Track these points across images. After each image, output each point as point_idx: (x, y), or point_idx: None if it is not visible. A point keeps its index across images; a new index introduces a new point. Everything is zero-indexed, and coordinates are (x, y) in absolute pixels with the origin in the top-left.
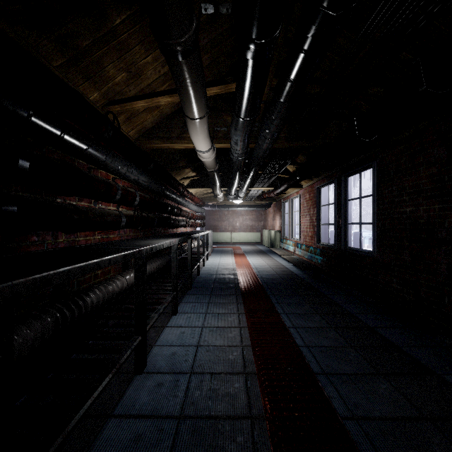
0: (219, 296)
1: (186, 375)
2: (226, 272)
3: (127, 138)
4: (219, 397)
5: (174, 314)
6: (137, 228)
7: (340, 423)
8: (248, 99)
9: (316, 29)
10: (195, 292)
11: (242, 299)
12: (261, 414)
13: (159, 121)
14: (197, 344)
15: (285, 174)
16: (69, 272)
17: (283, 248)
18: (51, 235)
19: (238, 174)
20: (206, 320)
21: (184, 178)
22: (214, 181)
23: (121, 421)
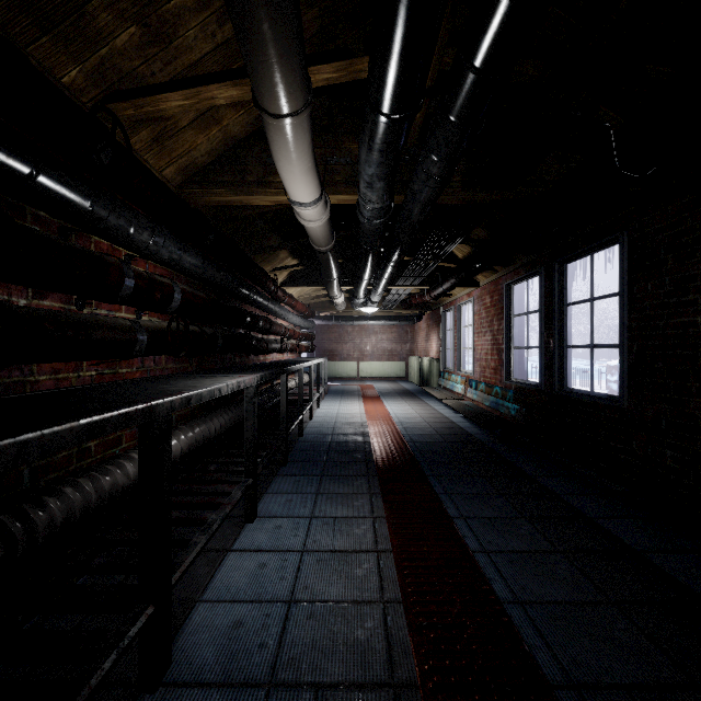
0: (338, 480)
1: (259, 692)
2: (349, 430)
3: (151, 175)
4: None
5: (250, 521)
6: (175, 355)
7: None
8: (401, 55)
9: None
10: (293, 469)
11: (379, 484)
12: None
13: (224, 151)
14: (289, 596)
15: (451, 262)
16: None
17: (444, 387)
18: None
19: (371, 258)
20: (311, 534)
21: (278, 268)
22: (328, 271)
23: None
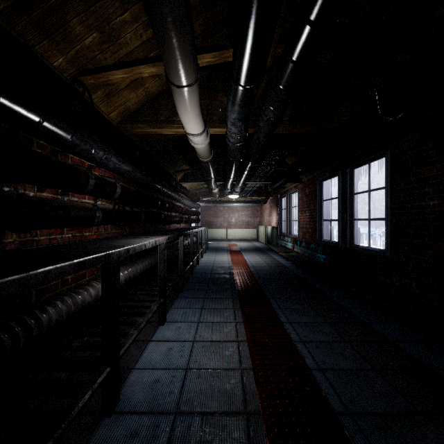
0: (214, 300)
1: (170, 416)
2: (221, 271)
3: (104, 118)
4: None
5: (162, 324)
6: (117, 224)
7: None
8: (250, 55)
9: None
10: (187, 294)
11: (239, 303)
12: None
13: (146, 102)
14: (186, 366)
15: (284, 167)
16: None
17: (280, 244)
18: None
19: (234, 165)
20: (198, 331)
21: (177, 171)
22: (208, 173)
23: None
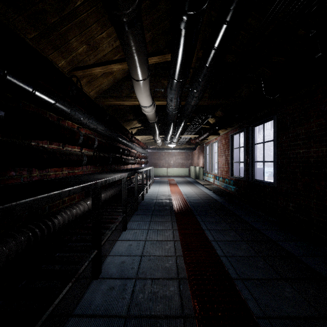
0: (158, 216)
1: (132, 280)
2: (163, 197)
3: (88, 96)
4: (158, 299)
5: (124, 230)
6: (96, 165)
7: (255, 322)
8: (180, 64)
9: (237, 2)
10: (140, 212)
11: (175, 218)
12: (191, 314)
13: (113, 84)
14: (141, 254)
15: (207, 125)
16: (31, 202)
17: (205, 179)
18: (27, 171)
19: (172, 125)
20: (148, 235)
21: (132, 128)
22: (154, 130)
23: (79, 320)
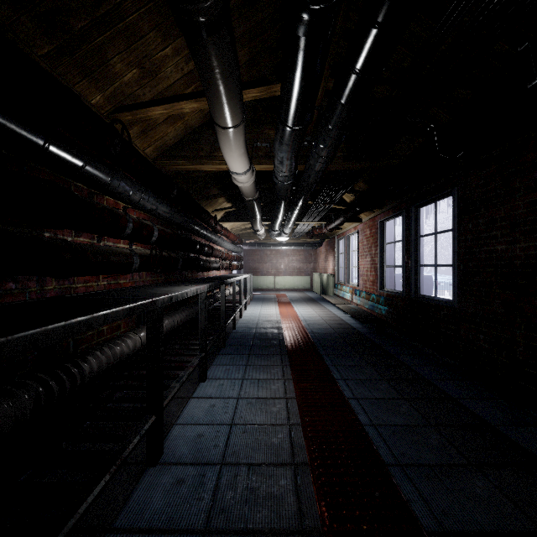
0: (260, 357)
1: (216, 467)
2: (268, 325)
3: (141, 156)
4: (260, 501)
5: (203, 381)
6: (155, 271)
7: None
8: (297, 99)
9: None
10: (229, 350)
11: (289, 360)
12: (317, 528)
13: (184, 135)
14: (231, 422)
15: (341, 205)
16: (35, 337)
17: (338, 295)
18: (36, 281)
19: (283, 204)
20: (243, 388)
21: (217, 210)
22: (253, 212)
23: None
